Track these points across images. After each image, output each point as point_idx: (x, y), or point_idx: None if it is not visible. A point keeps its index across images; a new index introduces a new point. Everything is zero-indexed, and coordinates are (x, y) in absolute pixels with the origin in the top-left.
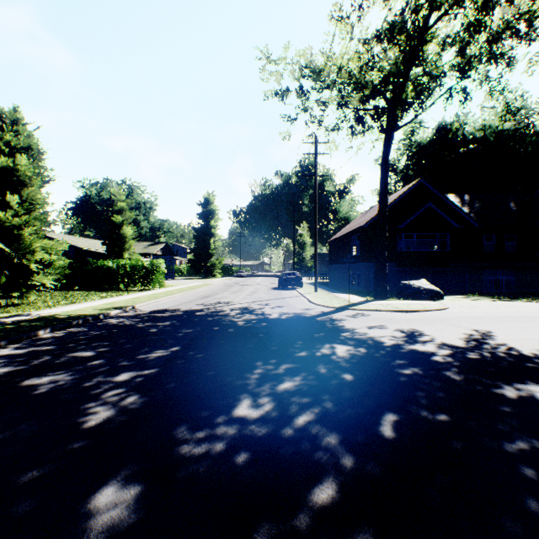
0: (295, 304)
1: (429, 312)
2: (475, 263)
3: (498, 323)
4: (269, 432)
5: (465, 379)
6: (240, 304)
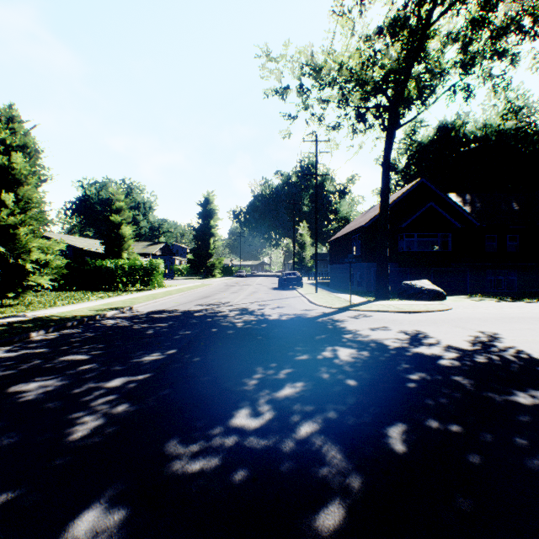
0: (295, 304)
1: (432, 313)
2: (477, 263)
3: (503, 325)
4: (269, 445)
5: (475, 385)
6: (239, 304)
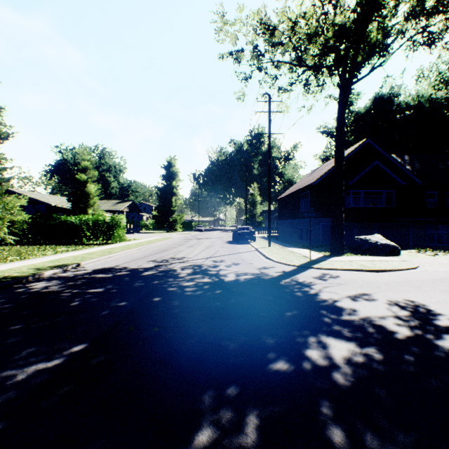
0: (251, 260)
1: (403, 272)
2: (419, 218)
3: None
4: None
5: None
6: (194, 261)
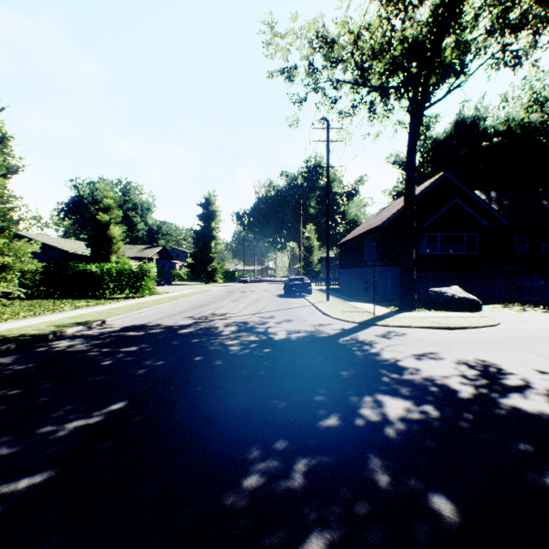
0: (305, 317)
1: (480, 330)
2: (507, 267)
3: None
4: None
5: None
6: (238, 317)
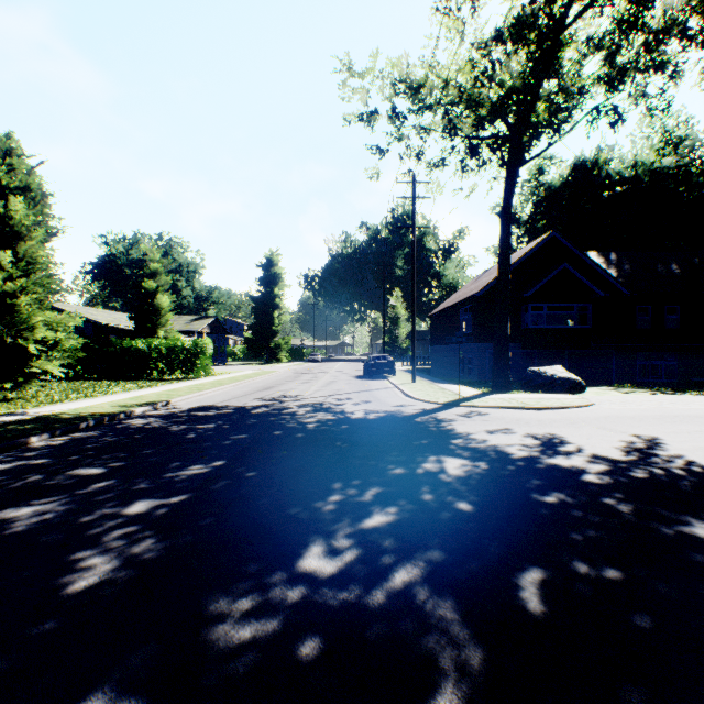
0: (386, 398)
1: (568, 410)
2: (625, 343)
3: (665, 426)
4: (350, 601)
5: (635, 510)
6: (312, 398)
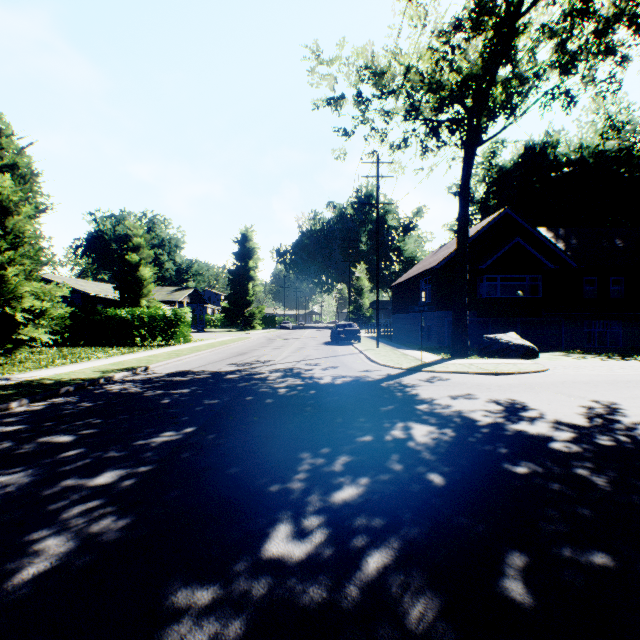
0: (352, 364)
1: (525, 375)
2: (573, 312)
3: (621, 391)
4: (321, 594)
5: (610, 482)
6: (283, 364)
